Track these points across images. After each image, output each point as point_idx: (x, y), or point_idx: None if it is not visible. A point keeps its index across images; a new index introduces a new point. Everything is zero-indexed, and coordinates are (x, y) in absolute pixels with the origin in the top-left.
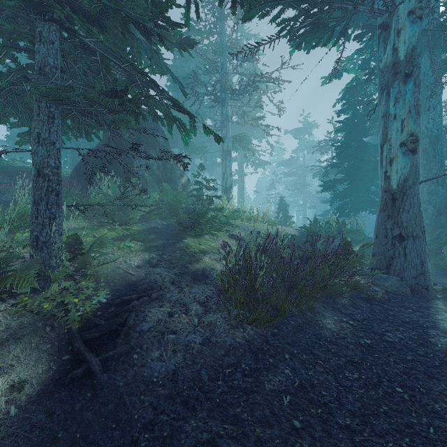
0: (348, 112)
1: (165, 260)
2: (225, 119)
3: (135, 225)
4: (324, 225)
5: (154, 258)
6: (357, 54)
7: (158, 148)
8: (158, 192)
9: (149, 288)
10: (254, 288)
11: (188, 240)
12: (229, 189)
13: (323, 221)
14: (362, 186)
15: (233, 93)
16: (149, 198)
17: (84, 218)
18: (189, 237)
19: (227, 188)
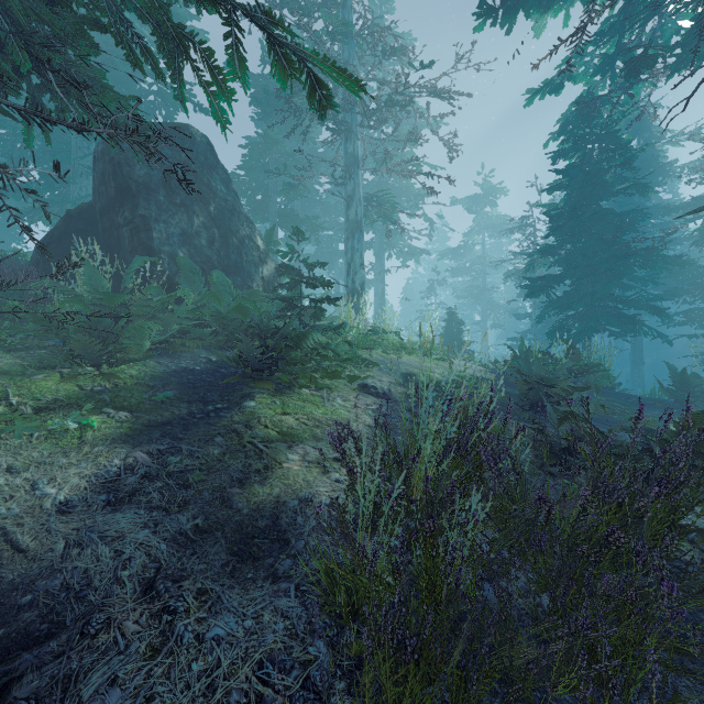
0: (573, 154)
1: (168, 473)
2: (351, 163)
3: (138, 366)
4: (541, 360)
5: (137, 467)
6: (594, 45)
7: (212, 203)
8: (202, 290)
9: (40, 633)
10: (467, 697)
11: (256, 403)
12: (359, 292)
13: (537, 351)
14: (601, 287)
15: (367, 115)
16: (186, 305)
17: (20, 348)
18: (262, 393)
19: (355, 291)
